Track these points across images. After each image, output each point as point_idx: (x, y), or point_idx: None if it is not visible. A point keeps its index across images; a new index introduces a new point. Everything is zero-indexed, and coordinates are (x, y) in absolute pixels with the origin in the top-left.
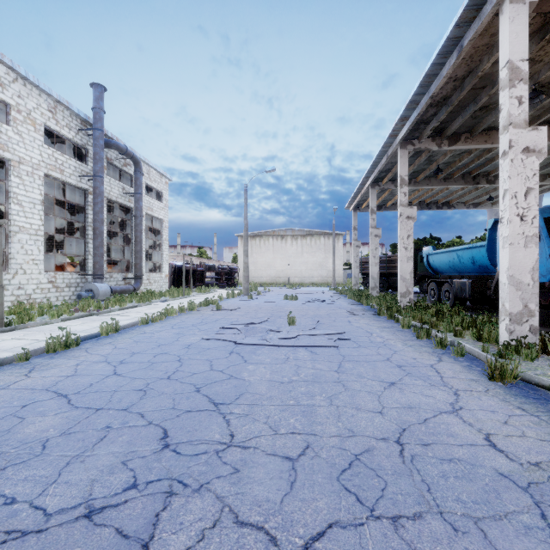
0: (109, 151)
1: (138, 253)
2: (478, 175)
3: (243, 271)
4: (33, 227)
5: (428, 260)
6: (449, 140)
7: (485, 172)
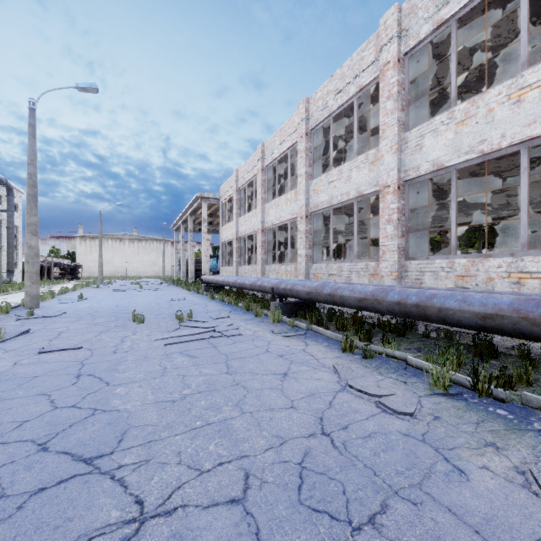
0: None
1: (11, 254)
2: None
3: (99, 268)
4: None
5: None
6: (209, 216)
7: None
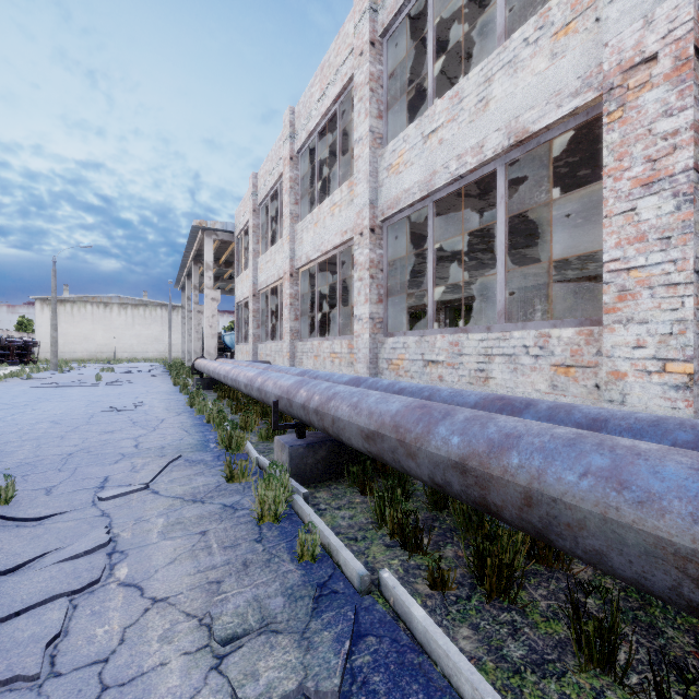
0: None
1: None
2: None
3: (51, 346)
4: None
5: (224, 339)
6: (225, 264)
7: None
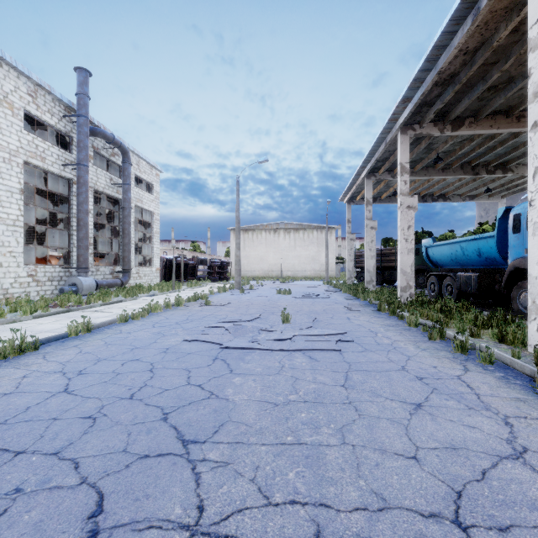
0: (95, 140)
1: (126, 245)
2: (477, 165)
3: (235, 265)
4: (10, 217)
5: (427, 253)
6: (452, 125)
7: (485, 162)
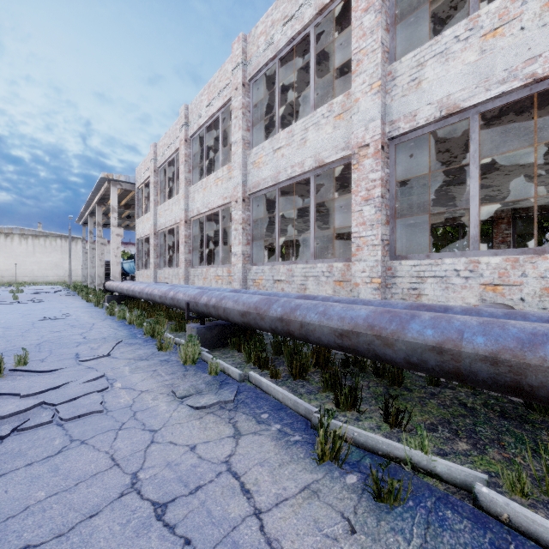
0: None
1: None
2: None
3: None
4: None
5: (123, 266)
6: (125, 207)
7: None
